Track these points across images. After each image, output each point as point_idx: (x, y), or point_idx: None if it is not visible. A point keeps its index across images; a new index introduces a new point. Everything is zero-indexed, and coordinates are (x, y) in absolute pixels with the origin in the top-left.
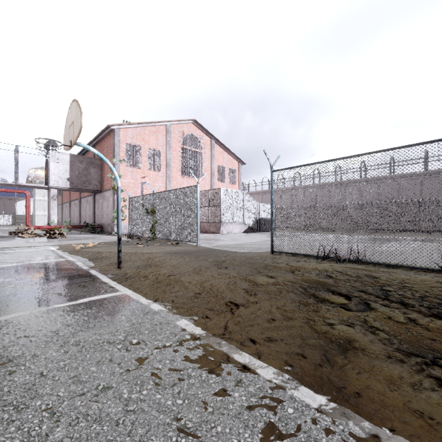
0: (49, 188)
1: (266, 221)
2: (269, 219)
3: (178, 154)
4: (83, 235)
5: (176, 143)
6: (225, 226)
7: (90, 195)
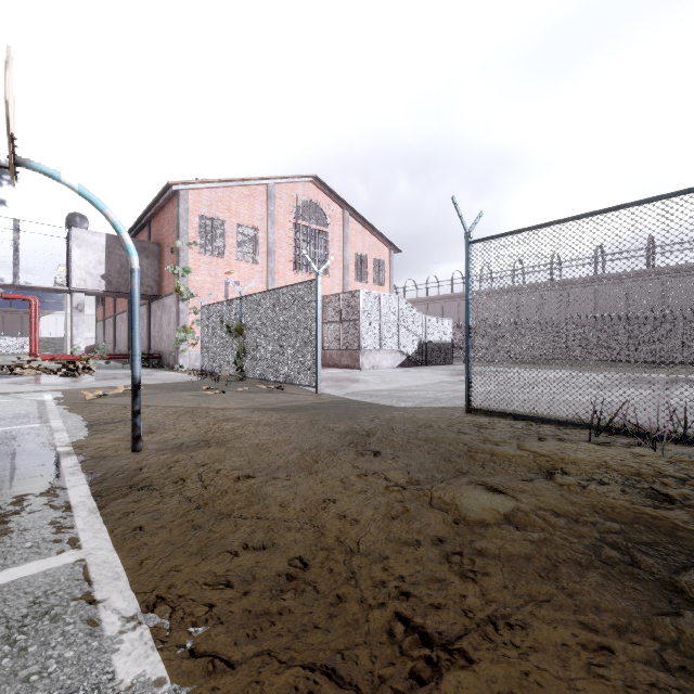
0: (71, 291)
1: (437, 347)
2: (443, 343)
3: (288, 234)
4: (126, 370)
5: (284, 215)
6: (367, 356)
7: (144, 304)
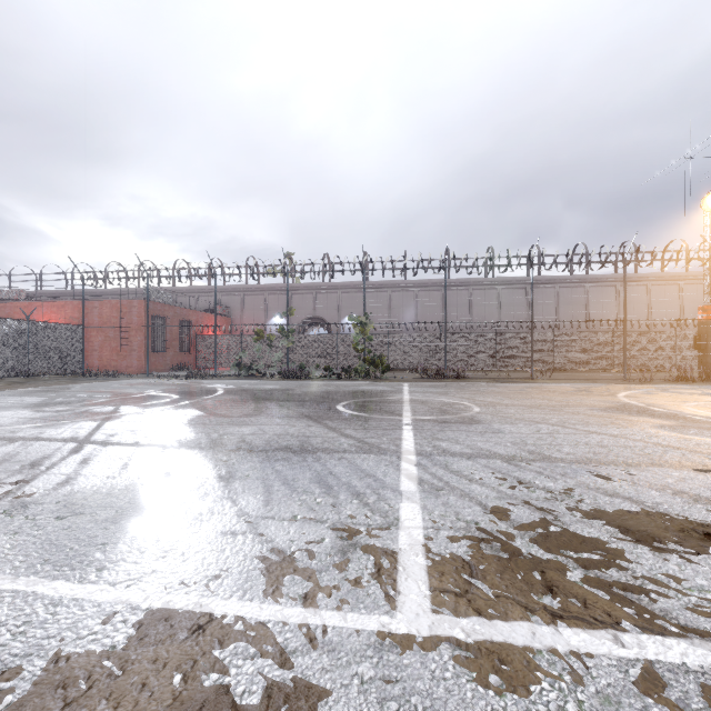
0: None
1: None
2: None
3: None
4: None
5: None
6: None
7: None
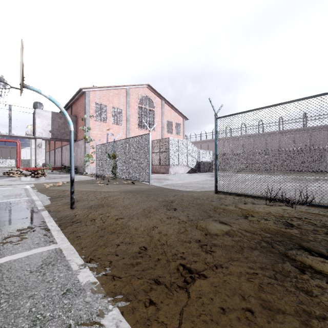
0: (35, 138)
1: (205, 164)
2: (207, 162)
3: (136, 111)
4: (61, 174)
5: (134, 103)
6: (172, 168)
7: (68, 144)
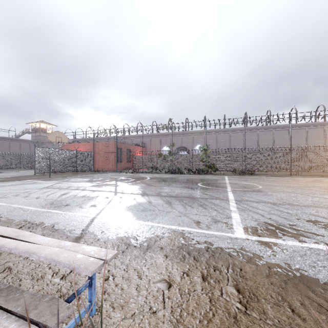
0: None
1: None
2: None
3: None
4: None
5: None
6: None
7: None
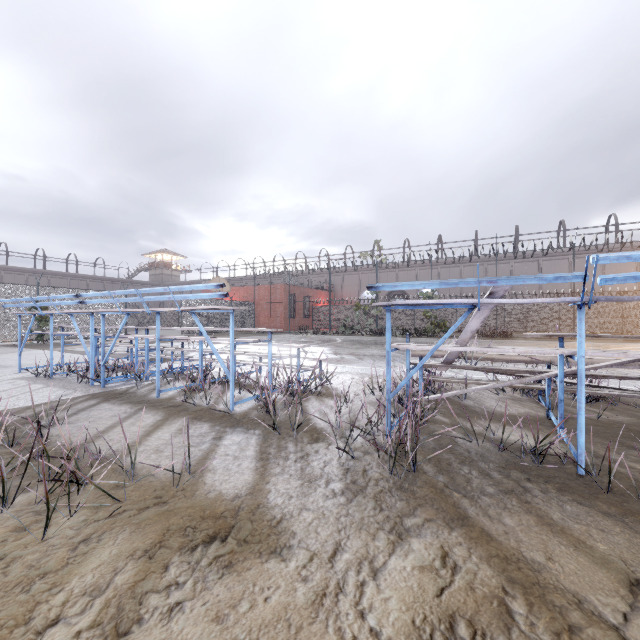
0: None
1: None
2: None
3: None
4: None
5: None
6: None
7: None
